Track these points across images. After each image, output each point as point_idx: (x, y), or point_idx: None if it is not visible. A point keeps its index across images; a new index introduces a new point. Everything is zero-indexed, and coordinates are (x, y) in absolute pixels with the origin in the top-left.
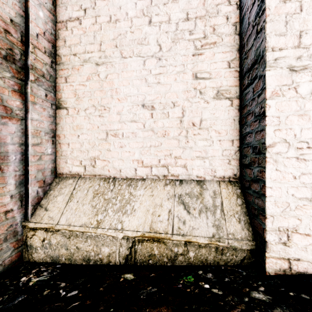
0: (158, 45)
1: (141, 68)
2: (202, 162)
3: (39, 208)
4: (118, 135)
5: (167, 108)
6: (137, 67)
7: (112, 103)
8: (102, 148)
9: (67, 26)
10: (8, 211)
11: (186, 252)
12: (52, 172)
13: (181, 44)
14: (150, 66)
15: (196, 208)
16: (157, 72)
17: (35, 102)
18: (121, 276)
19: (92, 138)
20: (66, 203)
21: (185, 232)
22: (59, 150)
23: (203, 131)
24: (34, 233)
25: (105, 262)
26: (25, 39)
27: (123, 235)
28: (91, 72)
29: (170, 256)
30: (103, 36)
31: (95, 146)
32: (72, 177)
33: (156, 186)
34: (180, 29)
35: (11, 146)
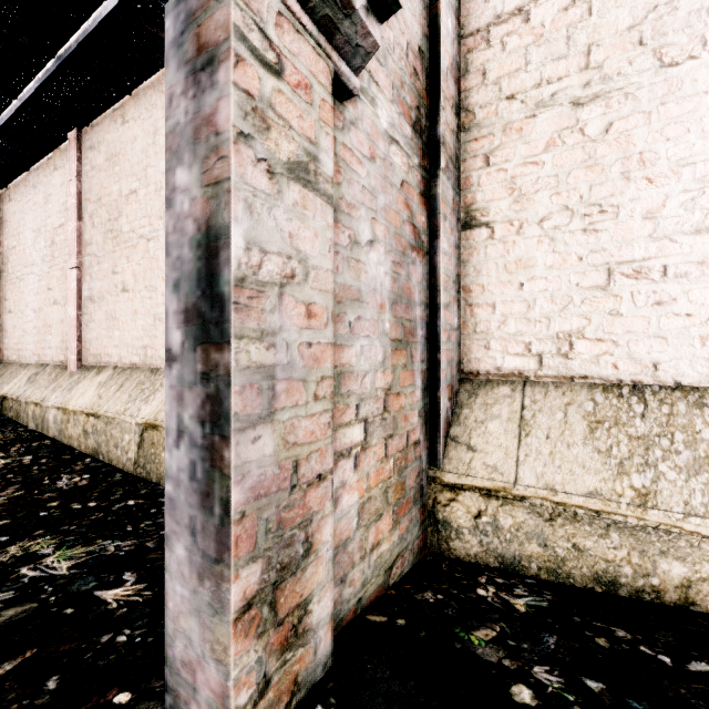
0: None
1: None
2: None
3: (452, 445)
4: (648, 273)
5: None
6: None
7: (626, 192)
8: (592, 310)
9: (490, 38)
10: (416, 443)
11: None
12: (457, 369)
13: None
14: None
15: None
16: None
17: (445, 215)
18: None
19: (562, 286)
20: (516, 437)
21: None
22: (469, 321)
23: None
24: (453, 497)
25: (670, 600)
26: (429, 85)
27: None
28: (558, 128)
29: None
30: (595, 29)
31: (571, 307)
32: (503, 380)
33: None
34: None
35: (418, 308)
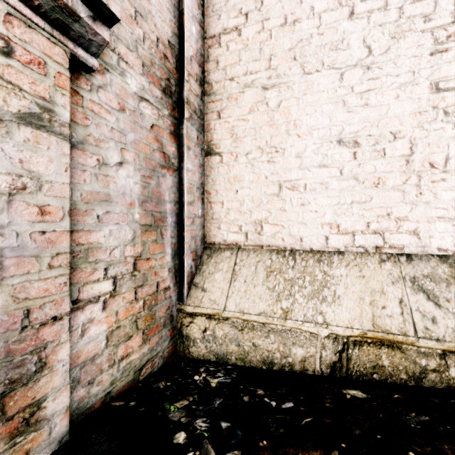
0: (365, 47)
1: (336, 86)
2: (448, 225)
3: (193, 288)
4: (298, 187)
5: (383, 142)
6: (329, 84)
7: (288, 141)
8: (272, 207)
9: (220, 41)
10: (166, 289)
11: (444, 368)
12: (202, 241)
13: (407, 39)
14: (351, 80)
15: (450, 299)
16: (363, 88)
17: (189, 147)
18: (342, 391)
19: (258, 193)
20: (229, 282)
21: (441, 335)
22: (209, 212)
23: (450, 176)
24: (192, 320)
25: (297, 369)
26: (178, 65)
27: (328, 332)
28: (255, 100)
29: (413, 372)
30: (273, 47)
31: (262, 205)
32: (228, 248)
33: (365, 264)
34: (405, 16)
35: (168, 204)
